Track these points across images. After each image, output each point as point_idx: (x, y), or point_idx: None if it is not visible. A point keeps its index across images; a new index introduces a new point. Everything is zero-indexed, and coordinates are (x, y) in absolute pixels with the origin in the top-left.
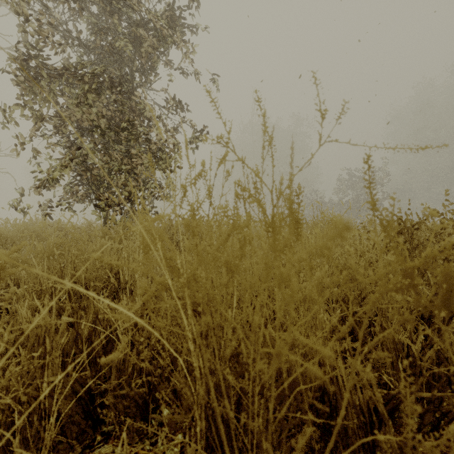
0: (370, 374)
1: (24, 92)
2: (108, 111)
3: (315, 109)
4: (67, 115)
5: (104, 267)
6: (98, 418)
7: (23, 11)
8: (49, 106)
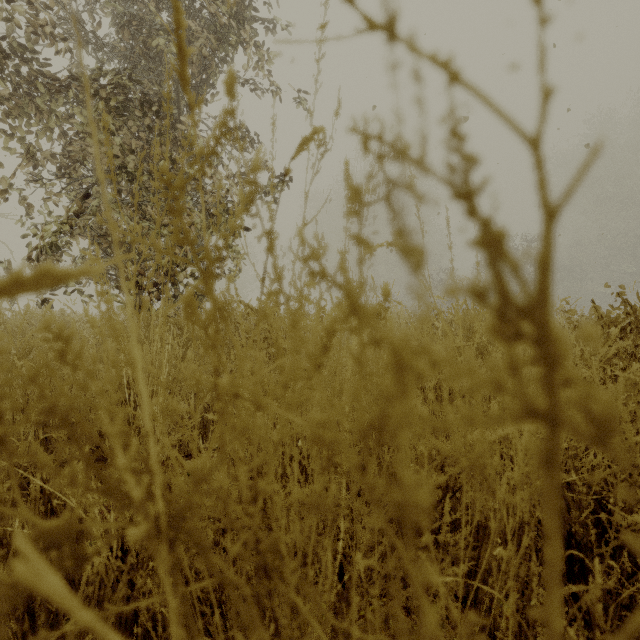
0: None
1: (10, 114)
2: (139, 144)
3: None
4: (76, 148)
5: (106, 390)
6: None
7: None
8: (49, 136)
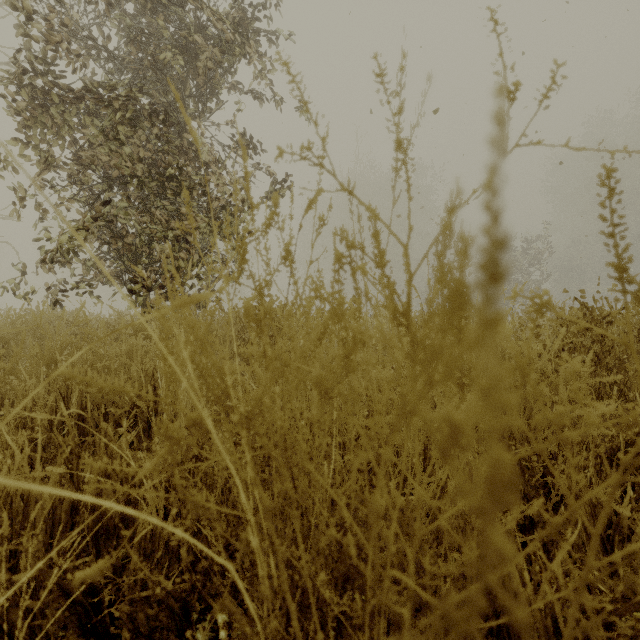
0: (615, 619)
1: (25, 124)
2: (147, 152)
3: (495, 83)
4: (88, 157)
5: (133, 381)
6: (109, 632)
7: (22, 4)
8: (62, 145)
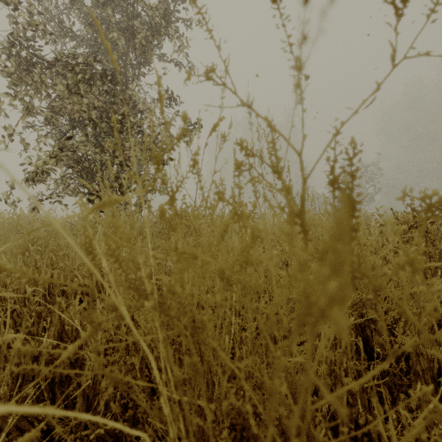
0: None
1: (13, 83)
2: (99, 103)
3: (383, 1)
4: (58, 106)
5: None
6: None
7: None
8: (39, 98)
